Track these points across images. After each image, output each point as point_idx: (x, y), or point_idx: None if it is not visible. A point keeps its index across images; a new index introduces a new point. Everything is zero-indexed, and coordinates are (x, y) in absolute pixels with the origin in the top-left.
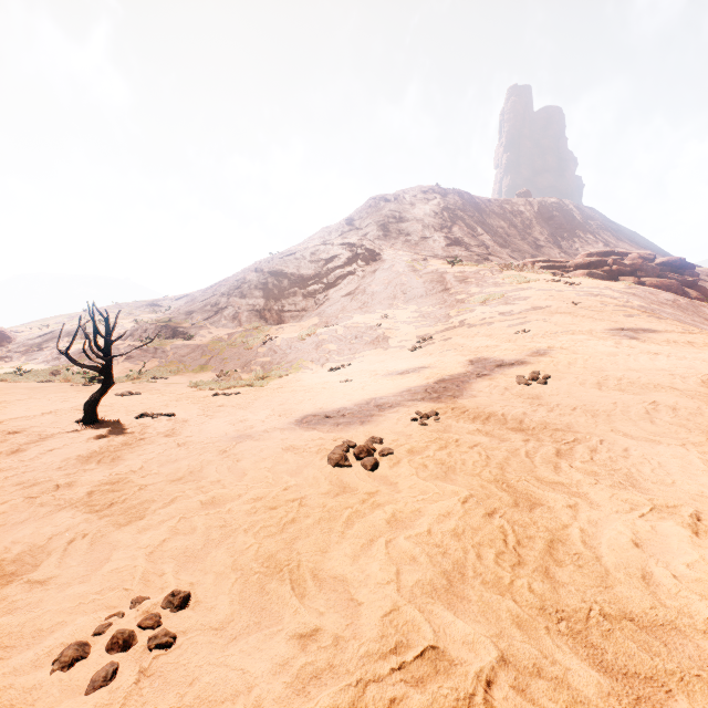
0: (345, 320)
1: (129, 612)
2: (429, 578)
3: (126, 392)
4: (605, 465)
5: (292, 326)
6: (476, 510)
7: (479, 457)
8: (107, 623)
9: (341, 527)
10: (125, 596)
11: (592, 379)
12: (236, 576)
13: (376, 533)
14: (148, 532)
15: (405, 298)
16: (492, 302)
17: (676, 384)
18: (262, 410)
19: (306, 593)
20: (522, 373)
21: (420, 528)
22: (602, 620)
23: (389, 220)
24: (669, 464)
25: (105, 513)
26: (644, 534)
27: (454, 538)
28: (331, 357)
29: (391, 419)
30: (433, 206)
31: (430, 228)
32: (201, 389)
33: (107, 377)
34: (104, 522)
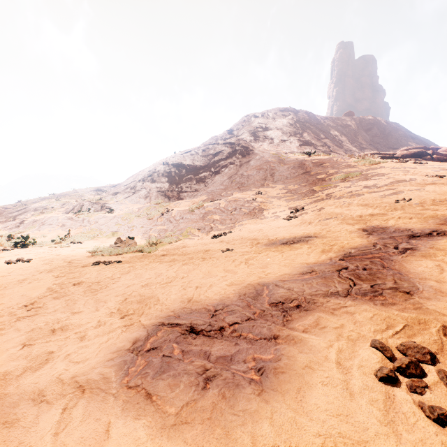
0: (227, 196)
1: None
2: None
3: (16, 259)
4: None
5: (186, 202)
6: None
7: None
8: None
9: None
10: None
11: None
12: None
13: None
14: None
15: (273, 179)
16: (352, 179)
17: None
18: (111, 299)
19: None
20: None
21: None
22: None
23: (258, 129)
24: None
25: None
26: None
27: None
28: (214, 226)
29: (322, 364)
30: (288, 119)
31: (287, 134)
32: (94, 255)
33: None
34: None
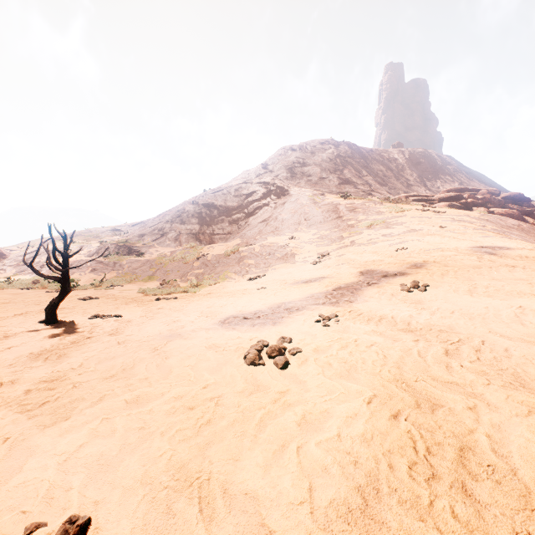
0: (261, 241)
1: None
2: (344, 496)
3: (87, 297)
4: (492, 364)
5: (220, 246)
6: (381, 412)
7: (377, 356)
8: None
9: (253, 430)
10: (21, 521)
11: (464, 287)
12: (143, 493)
13: (287, 437)
14: (68, 435)
15: (307, 223)
16: (376, 226)
17: None
18: (193, 313)
19: (215, 516)
20: (404, 282)
21: (330, 432)
22: None
23: (295, 165)
24: None
25: (35, 413)
26: None
27: (363, 444)
28: (250, 270)
29: (298, 321)
30: (328, 154)
31: (327, 171)
32: (147, 295)
33: (64, 286)
34: (30, 423)
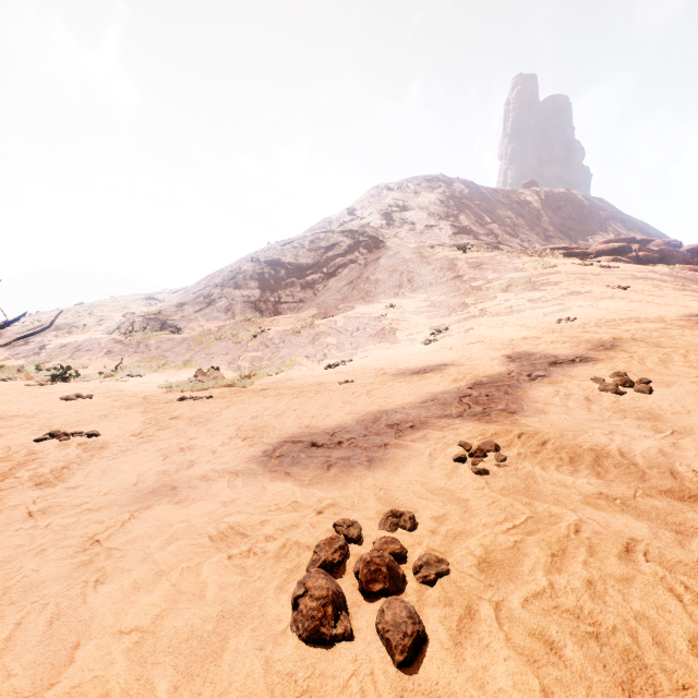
0: (346, 311)
1: None
2: None
3: (74, 394)
4: None
5: (288, 318)
6: None
7: (685, 611)
8: None
9: None
10: None
11: None
12: None
13: None
14: None
15: (412, 286)
16: (516, 288)
17: None
18: (224, 428)
19: None
20: (596, 374)
21: None
22: None
23: (393, 209)
24: None
25: None
26: None
27: None
28: (329, 352)
29: (418, 456)
30: (438, 194)
31: (436, 216)
32: (171, 391)
33: None
34: None
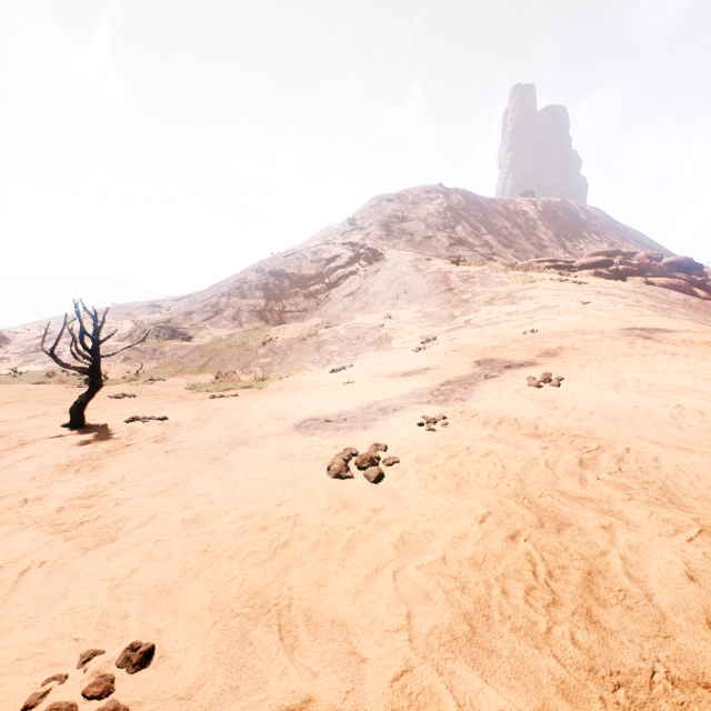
0: (347, 320)
1: (75, 673)
2: (447, 623)
3: (120, 394)
4: (636, 477)
5: (293, 327)
6: (496, 532)
7: (494, 467)
8: (43, 691)
9: (341, 552)
10: (74, 649)
11: (608, 381)
12: (213, 620)
13: (382, 561)
14: (117, 559)
15: (408, 298)
16: (498, 302)
17: (699, 386)
18: (260, 414)
19: (298, 644)
20: (533, 374)
21: (433, 554)
22: (671, 687)
23: (392, 220)
24: (708, 475)
25: (72, 534)
26: (697, 564)
27: (473, 567)
28: (332, 358)
29: (395, 424)
30: (436, 205)
31: (433, 228)
32: (199, 391)
33: (95, 379)
34: (69, 546)
